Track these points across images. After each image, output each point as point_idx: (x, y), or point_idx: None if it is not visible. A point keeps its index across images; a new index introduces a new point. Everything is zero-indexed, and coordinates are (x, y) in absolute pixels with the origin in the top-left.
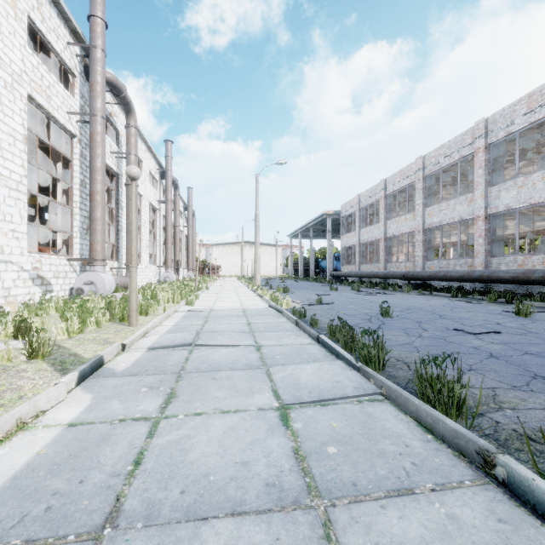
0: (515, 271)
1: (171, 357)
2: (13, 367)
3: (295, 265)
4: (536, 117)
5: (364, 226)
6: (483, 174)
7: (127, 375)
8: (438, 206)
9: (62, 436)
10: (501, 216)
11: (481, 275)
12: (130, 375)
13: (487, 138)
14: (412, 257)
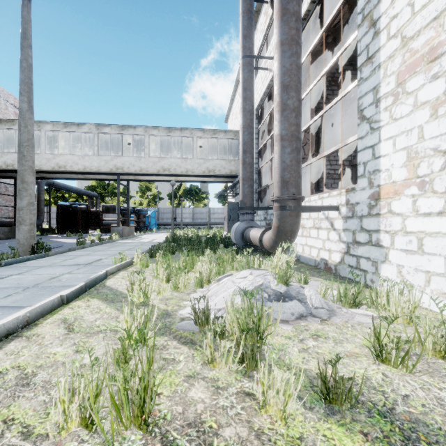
0: None
1: (19, 298)
2: (150, 291)
3: None
4: None
5: None
6: None
7: (69, 286)
8: None
9: (99, 271)
10: None
11: None
12: (66, 285)
13: None
14: None
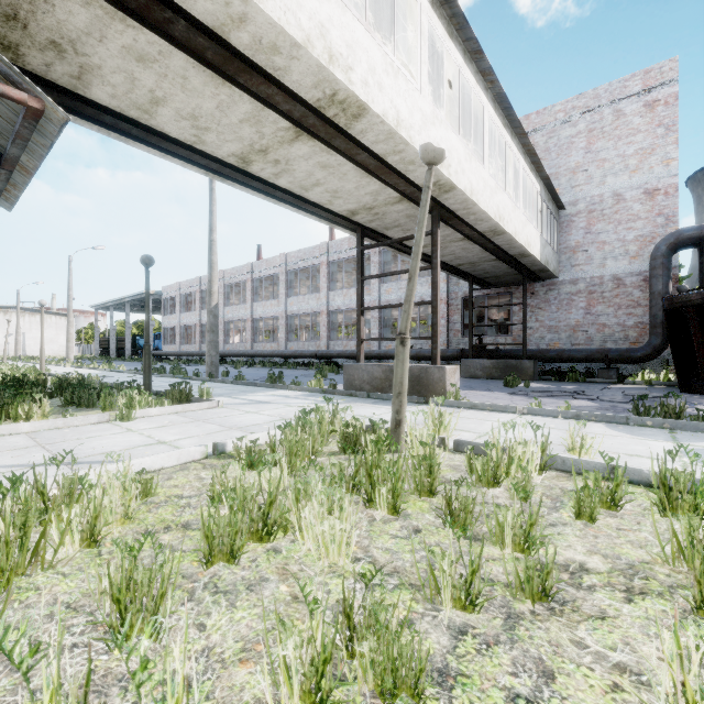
0: (253, 351)
1: None
2: None
3: (103, 342)
4: (269, 272)
5: (184, 311)
6: (251, 294)
7: None
8: (232, 307)
9: None
10: (267, 318)
11: (242, 353)
12: None
13: (253, 274)
14: (231, 339)
